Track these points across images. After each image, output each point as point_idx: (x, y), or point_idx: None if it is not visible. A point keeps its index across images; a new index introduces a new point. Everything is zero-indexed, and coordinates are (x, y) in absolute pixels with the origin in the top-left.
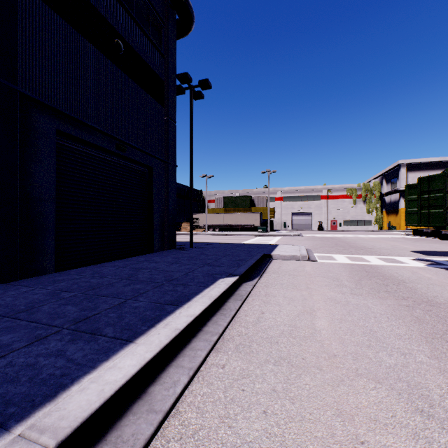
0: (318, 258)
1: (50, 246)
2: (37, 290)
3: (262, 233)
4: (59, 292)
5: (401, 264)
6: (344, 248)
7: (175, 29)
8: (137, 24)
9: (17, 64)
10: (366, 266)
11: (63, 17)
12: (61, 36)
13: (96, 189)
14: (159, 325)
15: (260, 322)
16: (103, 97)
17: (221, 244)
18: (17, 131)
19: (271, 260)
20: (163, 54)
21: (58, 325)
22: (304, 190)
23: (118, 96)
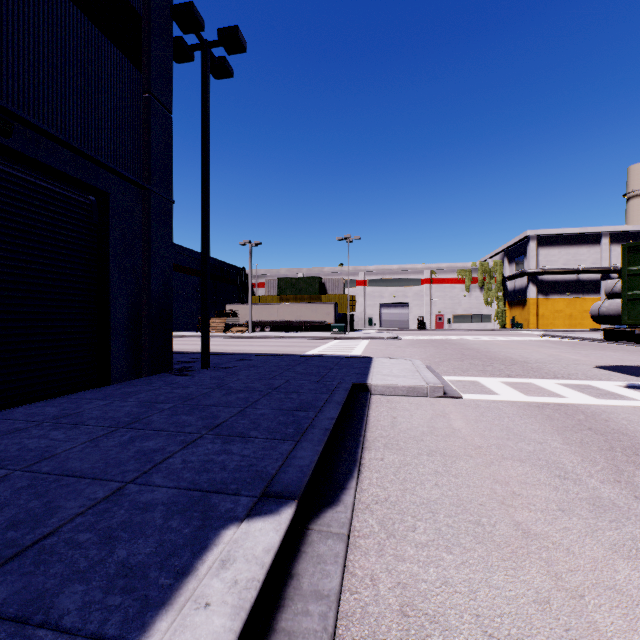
0: (459, 389)
1: None
2: None
3: (339, 334)
4: None
5: (629, 403)
6: (481, 361)
7: None
8: None
9: None
10: (570, 410)
11: None
12: None
13: None
14: None
15: None
16: None
17: (268, 358)
18: None
19: (370, 397)
20: None
21: None
22: (398, 270)
23: None
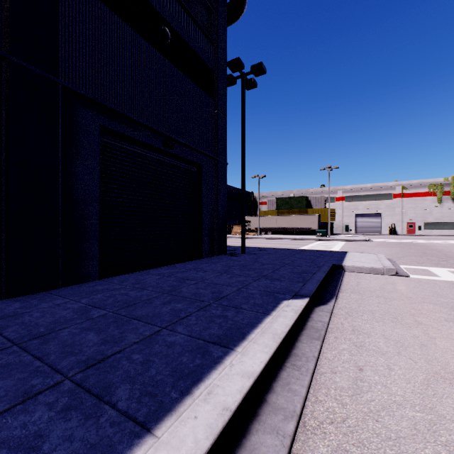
0: (409, 272)
1: (94, 251)
2: (70, 304)
3: (321, 237)
4: (90, 308)
5: None
6: (438, 258)
7: (225, 13)
8: (185, 10)
9: (59, 55)
10: None
11: (107, 5)
12: (106, 25)
13: (143, 190)
14: (198, 390)
15: (361, 391)
16: (150, 90)
17: (276, 250)
18: (59, 128)
19: (343, 272)
20: (213, 41)
21: (63, 370)
22: (371, 187)
23: (165, 89)
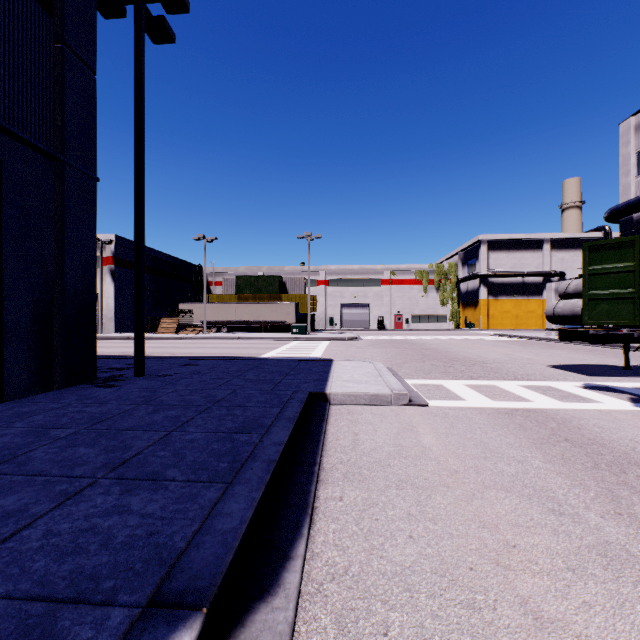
0: (424, 394)
1: None
2: None
3: (299, 335)
4: None
5: (594, 406)
6: (442, 362)
7: None
8: None
9: None
10: (541, 417)
11: None
12: None
13: None
14: None
15: None
16: None
17: (217, 363)
18: None
19: (328, 407)
20: None
21: None
22: (358, 270)
23: None
